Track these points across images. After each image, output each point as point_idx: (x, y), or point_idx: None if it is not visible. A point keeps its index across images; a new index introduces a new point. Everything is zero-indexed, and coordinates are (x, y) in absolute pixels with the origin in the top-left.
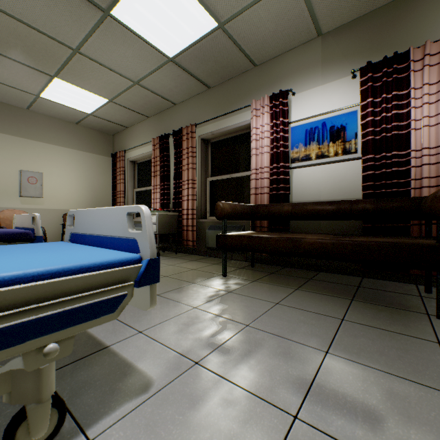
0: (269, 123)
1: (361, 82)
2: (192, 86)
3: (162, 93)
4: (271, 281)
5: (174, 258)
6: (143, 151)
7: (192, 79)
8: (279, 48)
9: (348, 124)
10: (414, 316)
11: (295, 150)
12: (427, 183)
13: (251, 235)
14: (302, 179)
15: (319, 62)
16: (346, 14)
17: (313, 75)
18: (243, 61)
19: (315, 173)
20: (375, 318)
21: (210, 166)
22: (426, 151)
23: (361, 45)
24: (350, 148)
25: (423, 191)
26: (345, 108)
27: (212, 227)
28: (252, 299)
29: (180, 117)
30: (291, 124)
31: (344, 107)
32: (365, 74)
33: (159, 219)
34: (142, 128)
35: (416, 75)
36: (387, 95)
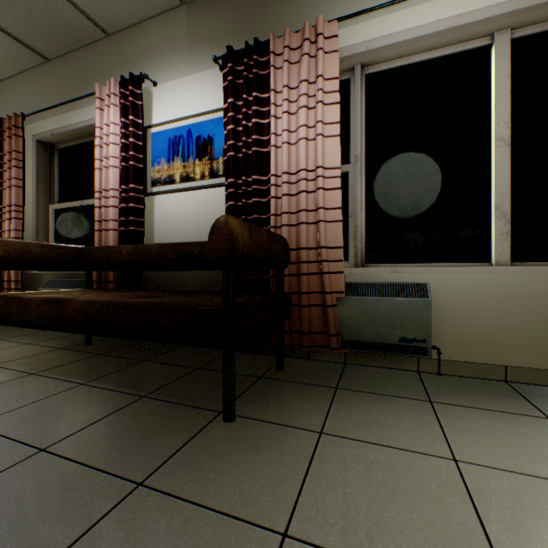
0: (120, 122)
1: (224, 75)
2: (12, 50)
3: None
4: (65, 371)
5: None
6: None
7: (3, 34)
8: (130, 9)
9: (216, 135)
10: (192, 420)
11: (157, 167)
12: (286, 220)
13: (13, 296)
14: (166, 210)
15: (185, 42)
16: None
17: (178, 59)
18: (81, 20)
19: (181, 203)
20: (116, 436)
21: (57, 185)
22: (286, 177)
23: (231, 25)
24: (218, 170)
25: (282, 231)
26: (212, 111)
27: (50, 283)
28: None
29: (8, 103)
30: (152, 129)
31: (211, 110)
32: (227, 64)
33: None
34: None
35: (278, 73)
36: (250, 97)
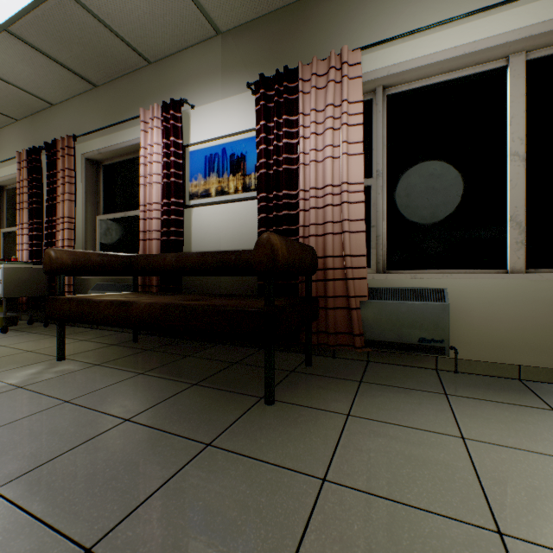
0: (161, 143)
1: (256, 99)
2: (66, 80)
3: (19, 83)
4: (123, 363)
5: (31, 334)
6: (10, 171)
7: (60, 67)
8: (171, 41)
9: (249, 153)
10: (239, 403)
11: (194, 182)
12: (314, 231)
13: (84, 298)
14: (202, 221)
15: (219, 69)
16: (239, 9)
17: (214, 85)
18: (128, 52)
19: (216, 214)
20: (180, 412)
21: (102, 198)
22: (313, 192)
23: (262, 53)
24: (250, 184)
25: (310, 241)
26: (245, 132)
27: (98, 287)
28: (37, 397)
29: (60, 125)
30: (190, 148)
31: (243, 131)
32: (259, 90)
33: (6, 275)
34: (9, 135)
35: (306, 98)
36: (280, 119)
